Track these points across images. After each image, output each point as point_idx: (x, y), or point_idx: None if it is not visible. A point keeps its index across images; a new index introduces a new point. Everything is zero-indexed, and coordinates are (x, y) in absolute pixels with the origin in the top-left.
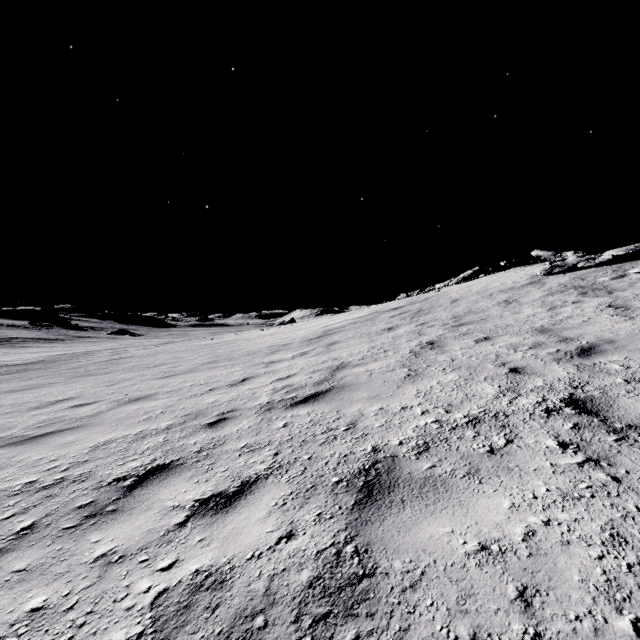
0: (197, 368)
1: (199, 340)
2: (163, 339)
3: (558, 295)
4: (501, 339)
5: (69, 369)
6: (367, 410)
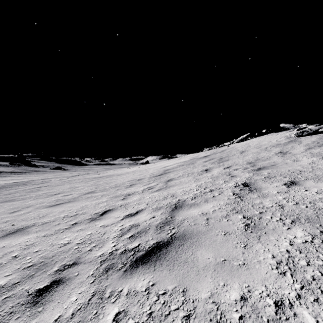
0: (79, 197)
1: (93, 174)
2: (78, 172)
3: (319, 148)
4: (309, 184)
5: (5, 195)
6: (224, 299)
